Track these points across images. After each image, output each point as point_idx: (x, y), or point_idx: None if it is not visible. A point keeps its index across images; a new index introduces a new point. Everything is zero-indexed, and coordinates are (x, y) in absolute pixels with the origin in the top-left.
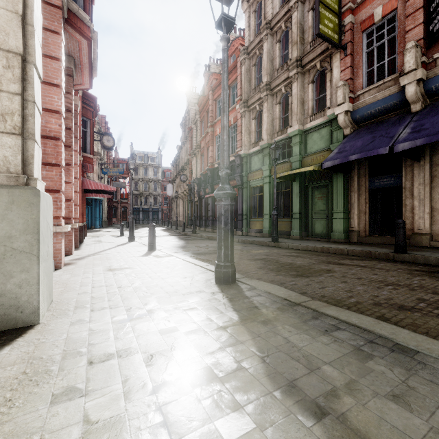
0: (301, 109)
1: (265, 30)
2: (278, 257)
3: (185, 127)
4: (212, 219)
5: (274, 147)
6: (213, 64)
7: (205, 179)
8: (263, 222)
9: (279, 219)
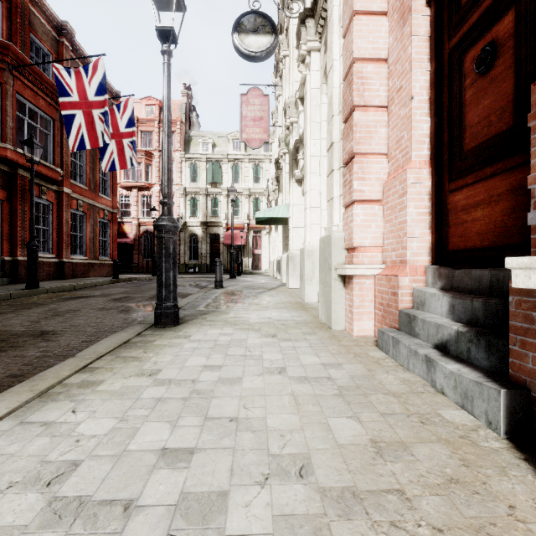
0: None
1: None
2: None
3: None
4: None
5: None
6: None
7: None
8: None
9: None
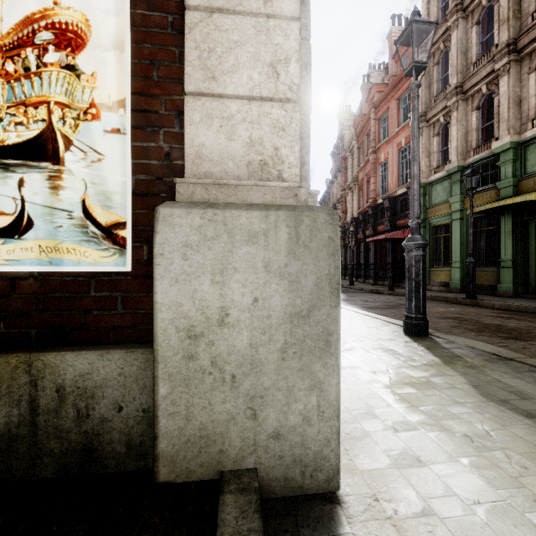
0: (515, 112)
1: (453, 15)
2: (479, 317)
3: (337, 157)
4: (374, 268)
5: (469, 172)
6: (374, 72)
7: (364, 218)
8: (451, 272)
9: (477, 269)
